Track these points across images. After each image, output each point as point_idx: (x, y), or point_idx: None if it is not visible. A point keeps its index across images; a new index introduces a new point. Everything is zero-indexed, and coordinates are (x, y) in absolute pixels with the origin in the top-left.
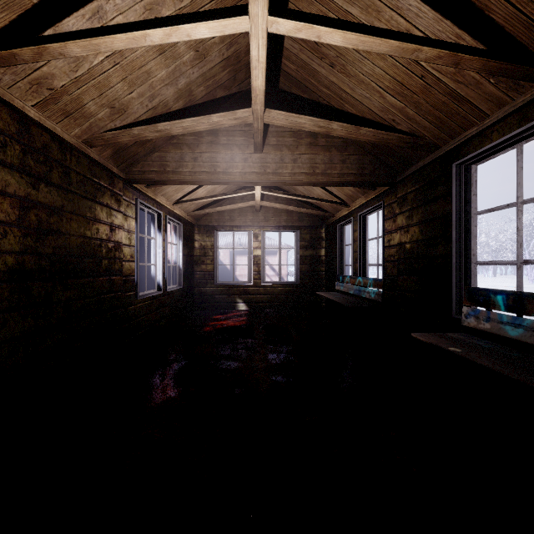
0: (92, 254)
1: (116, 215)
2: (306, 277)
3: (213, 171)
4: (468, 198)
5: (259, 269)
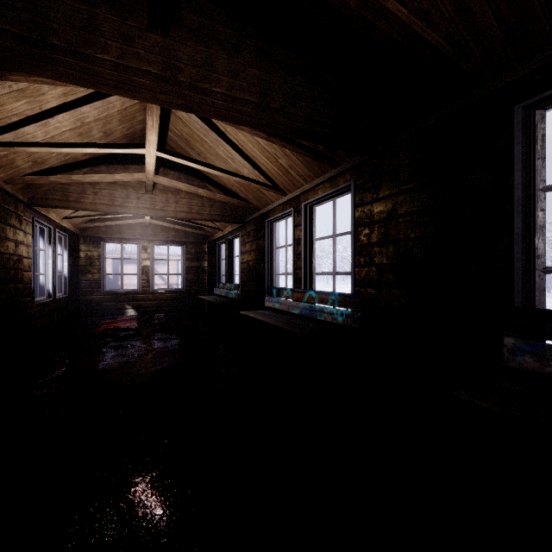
0: (4, 266)
1: (19, 233)
2: (192, 284)
3: (111, 204)
4: (272, 239)
5: (149, 278)
